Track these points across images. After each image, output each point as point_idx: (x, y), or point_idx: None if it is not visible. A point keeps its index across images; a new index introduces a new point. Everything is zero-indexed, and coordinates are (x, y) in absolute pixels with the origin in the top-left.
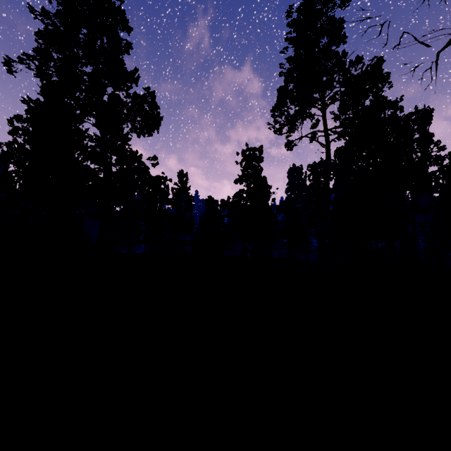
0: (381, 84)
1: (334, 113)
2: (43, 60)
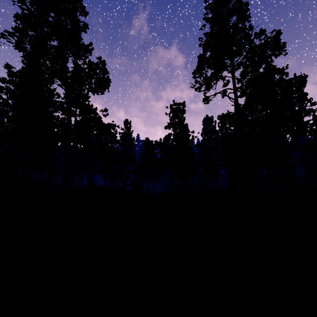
0: (279, 51)
1: (237, 77)
2: (20, 35)
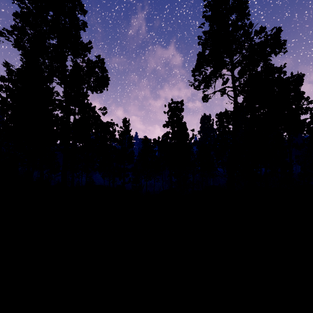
0: (278, 49)
1: (235, 76)
2: (19, 34)
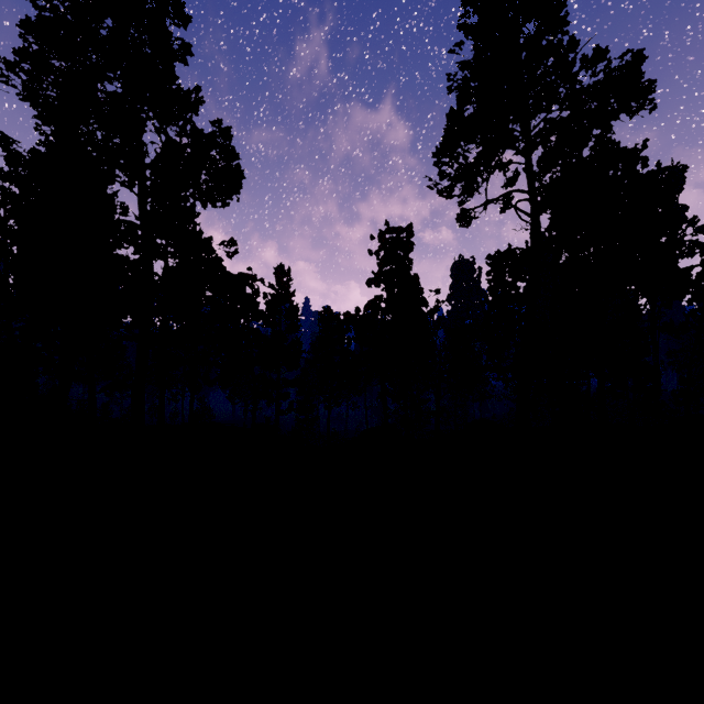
0: (637, 102)
1: None
2: (33, 69)
